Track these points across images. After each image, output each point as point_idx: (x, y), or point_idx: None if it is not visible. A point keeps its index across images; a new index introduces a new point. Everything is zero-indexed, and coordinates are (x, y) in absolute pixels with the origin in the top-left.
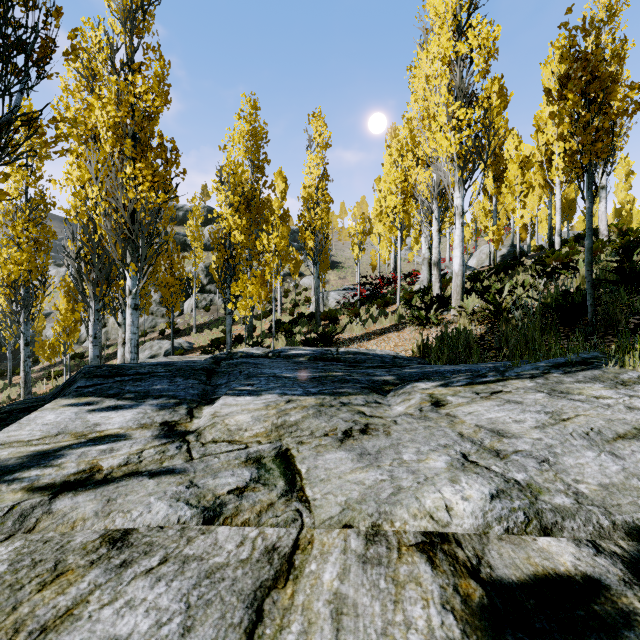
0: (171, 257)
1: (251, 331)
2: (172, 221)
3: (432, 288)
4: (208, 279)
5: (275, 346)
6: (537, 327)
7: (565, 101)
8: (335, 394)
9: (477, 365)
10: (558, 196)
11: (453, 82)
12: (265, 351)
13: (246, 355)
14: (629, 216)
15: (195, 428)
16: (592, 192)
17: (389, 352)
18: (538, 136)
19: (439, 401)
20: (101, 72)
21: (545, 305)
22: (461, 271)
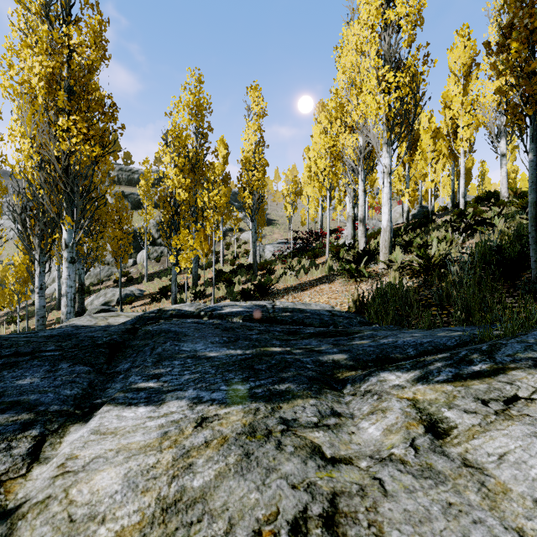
0: (119, 213)
1: (196, 280)
2: (128, 183)
3: (357, 242)
4: (159, 233)
5: (216, 294)
6: (477, 283)
7: (508, 51)
8: (273, 397)
9: (435, 332)
10: (462, 163)
11: (380, 51)
12: (199, 307)
13: (176, 314)
14: (514, 183)
15: (21, 499)
16: (536, 145)
17: (324, 306)
18: (445, 111)
19: (435, 421)
20: (35, 23)
21: (473, 259)
22: (389, 227)
